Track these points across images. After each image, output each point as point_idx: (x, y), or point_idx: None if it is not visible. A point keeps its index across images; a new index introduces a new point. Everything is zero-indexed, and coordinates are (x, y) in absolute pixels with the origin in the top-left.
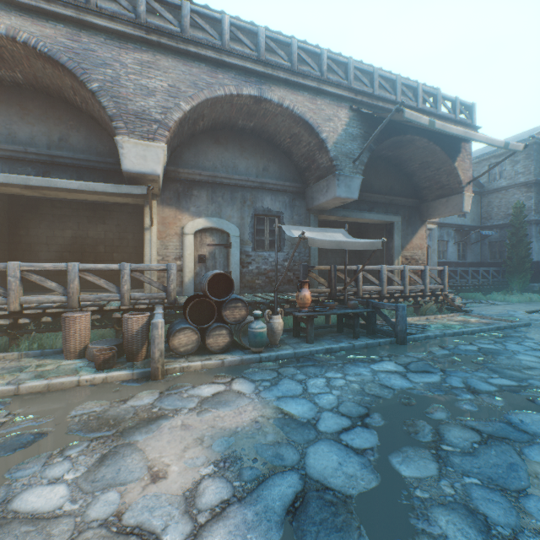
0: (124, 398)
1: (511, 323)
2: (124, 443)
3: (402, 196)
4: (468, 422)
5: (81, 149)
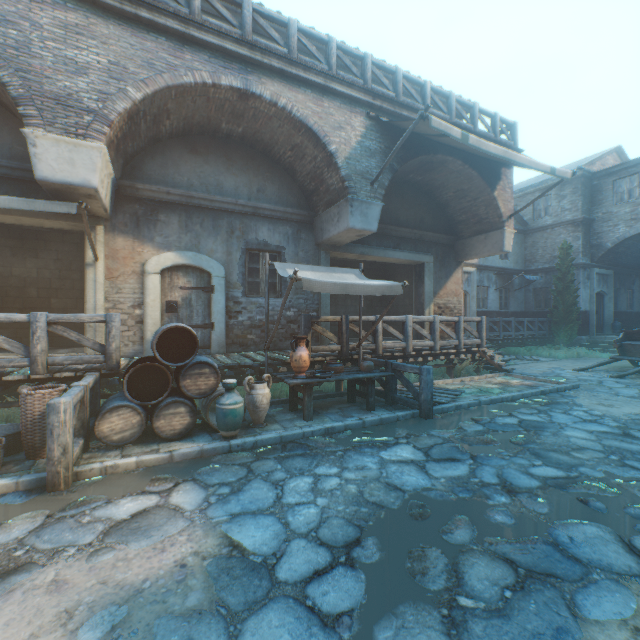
0: None
1: (558, 386)
2: None
3: (434, 231)
4: (500, 546)
5: None
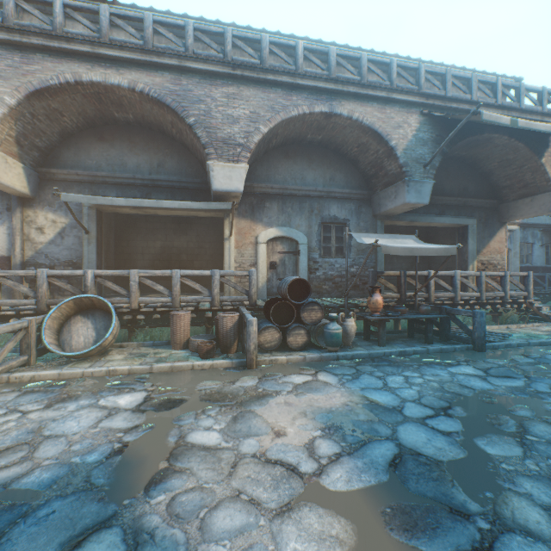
0: (231, 380)
1: None
2: (246, 410)
3: (477, 197)
4: None
5: (174, 172)
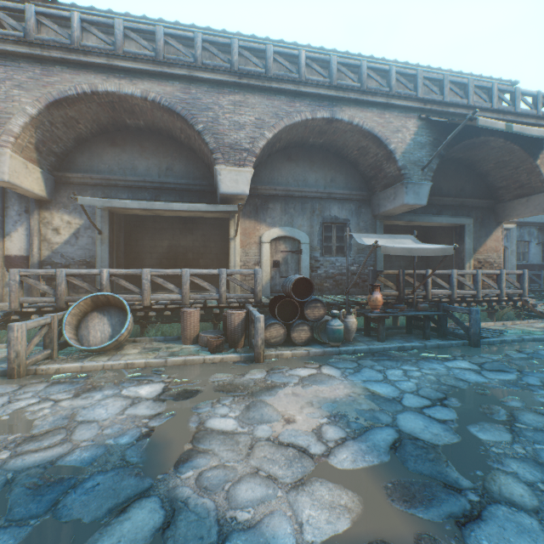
0: (241, 373)
1: None
2: (257, 400)
3: (473, 197)
4: (543, 410)
5: (182, 175)
